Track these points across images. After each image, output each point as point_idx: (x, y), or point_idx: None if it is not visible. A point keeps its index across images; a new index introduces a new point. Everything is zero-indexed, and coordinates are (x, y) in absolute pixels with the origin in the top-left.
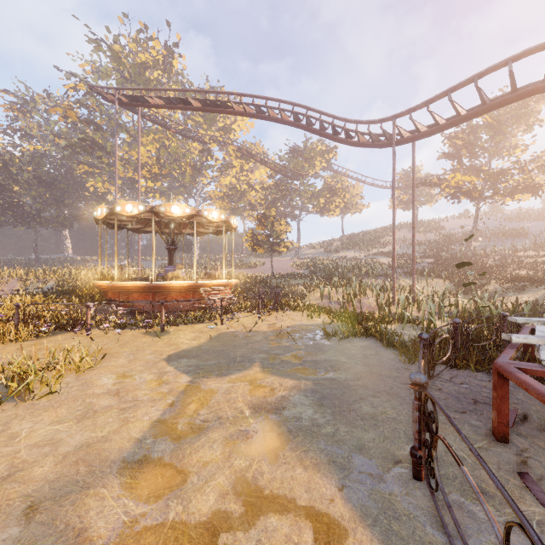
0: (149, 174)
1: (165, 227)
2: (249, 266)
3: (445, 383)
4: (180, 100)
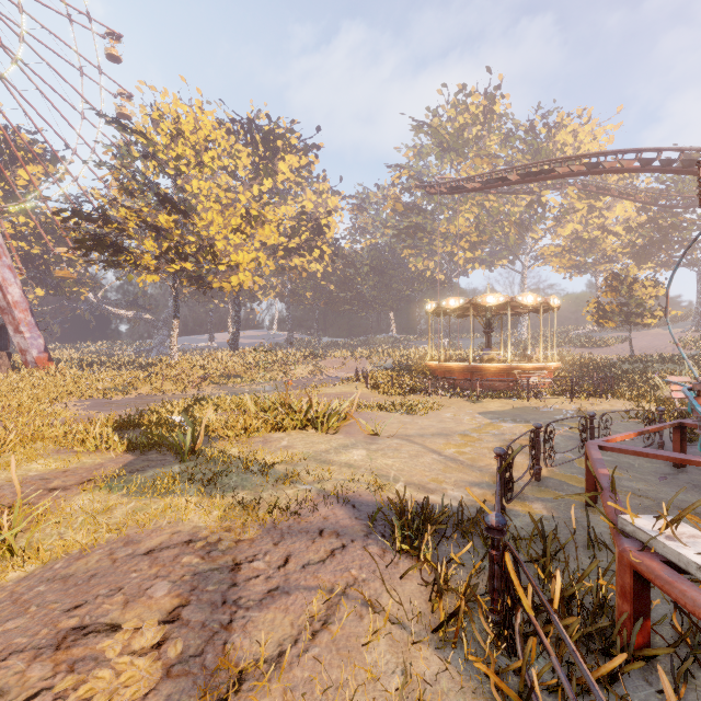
0: (467, 245)
1: (482, 311)
2: (598, 345)
3: (699, 453)
4: (498, 179)
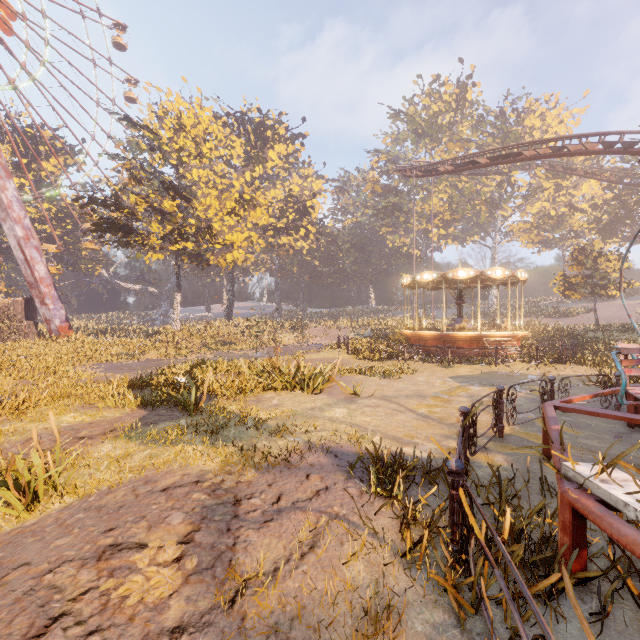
0: (441, 223)
1: (454, 284)
2: (565, 315)
3: None
4: (469, 162)
